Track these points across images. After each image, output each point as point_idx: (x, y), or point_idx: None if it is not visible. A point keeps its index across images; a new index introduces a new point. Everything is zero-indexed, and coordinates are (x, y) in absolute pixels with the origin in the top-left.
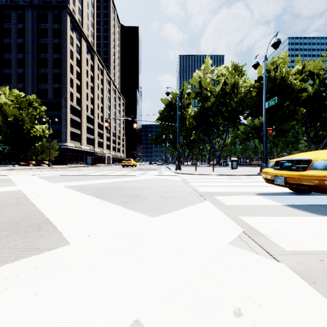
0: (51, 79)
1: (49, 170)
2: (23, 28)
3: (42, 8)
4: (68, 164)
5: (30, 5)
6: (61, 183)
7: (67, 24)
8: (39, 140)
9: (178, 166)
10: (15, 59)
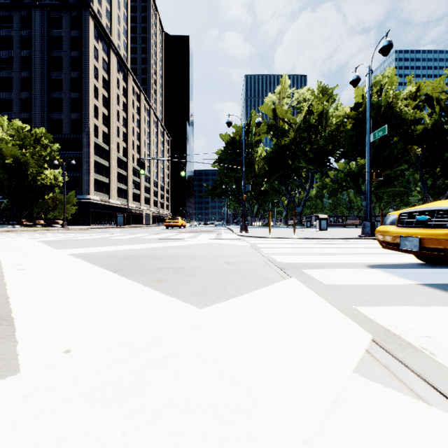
0: (68, 107)
1: (61, 232)
2: (28, 36)
3: (55, 9)
4: (91, 225)
5: (38, 4)
6: (67, 250)
7: (89, 31)
8: (50, 191)
9: (243, 226)
10: (17, 79)
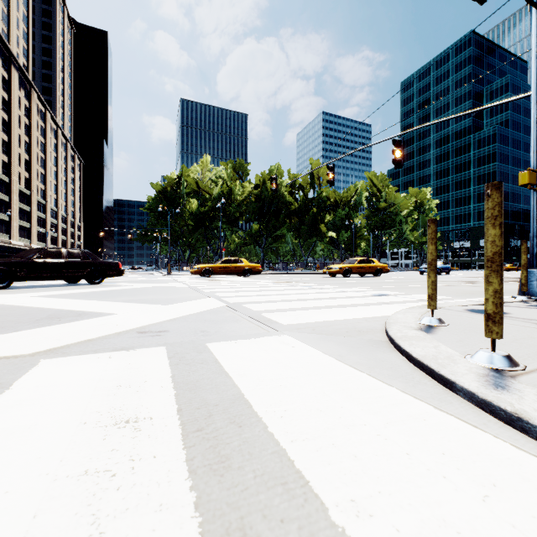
0: None
1: None
2: None
3: None
4: None
5: None
6: None
7: None
8: None
9: (169, 270)
10: None
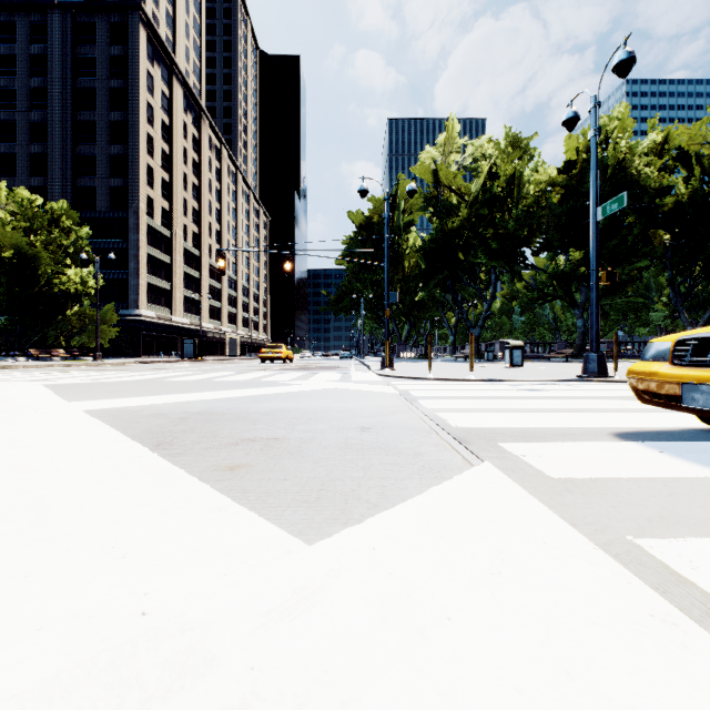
0: (105, 168)
1: (90, 369)
2: (42, 55)
3: (84, 11)
4: (143, 357)
5: (57, 4)
6: (86, 403)
7: (139, 46)
8: (75, 303)
9: (386, 360)
10: (23, 123)
